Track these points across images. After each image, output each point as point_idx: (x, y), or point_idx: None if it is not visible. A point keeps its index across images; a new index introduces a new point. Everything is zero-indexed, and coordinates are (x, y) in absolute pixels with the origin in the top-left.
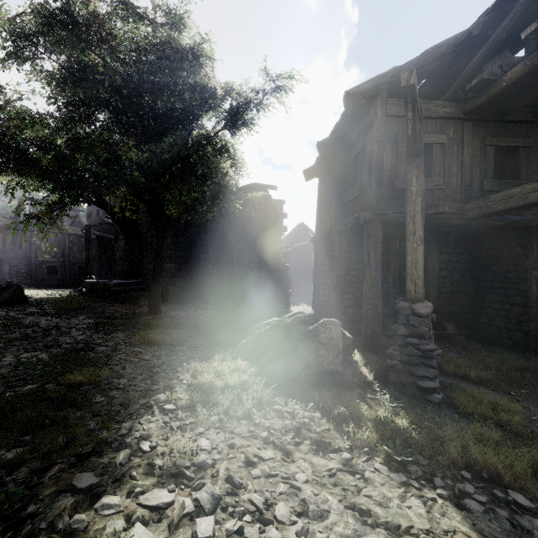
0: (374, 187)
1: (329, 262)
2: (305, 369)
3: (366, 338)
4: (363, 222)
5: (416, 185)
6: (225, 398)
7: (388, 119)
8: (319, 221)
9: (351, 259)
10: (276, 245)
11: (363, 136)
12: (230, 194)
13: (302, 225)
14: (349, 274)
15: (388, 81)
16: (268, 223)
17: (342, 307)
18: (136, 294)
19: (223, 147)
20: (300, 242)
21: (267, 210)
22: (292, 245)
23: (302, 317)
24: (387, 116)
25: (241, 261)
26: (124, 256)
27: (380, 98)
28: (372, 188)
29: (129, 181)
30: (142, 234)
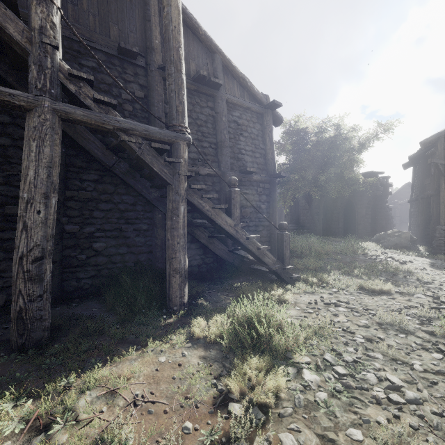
0: (436, 181)
1: (417, 213)
2: (395, 245)
3: (431, 244)
4: (429, 196)
5: (444, 186)
6: (369, 246)
7: (444, 150)
8: (412, 191)
9: (430, 211)
10: (384, 204)
11: (433, 155)
12: (354, 179)
13: (408, 184)
14: (428, 219)
15: (444, 135)
16: (378, 192)
17: (423, 235)
18: (302, 231)
19: (352, 159)
20: (406, 198)
21: (377, 186)
22: (397, 201)
23: (395, 231)
24: (444, 149)
25: (360, 214)
26: (288, 213)
27: (439, 142)
28: (435, 181)
29: (316, 185)
30: (299, 201)
